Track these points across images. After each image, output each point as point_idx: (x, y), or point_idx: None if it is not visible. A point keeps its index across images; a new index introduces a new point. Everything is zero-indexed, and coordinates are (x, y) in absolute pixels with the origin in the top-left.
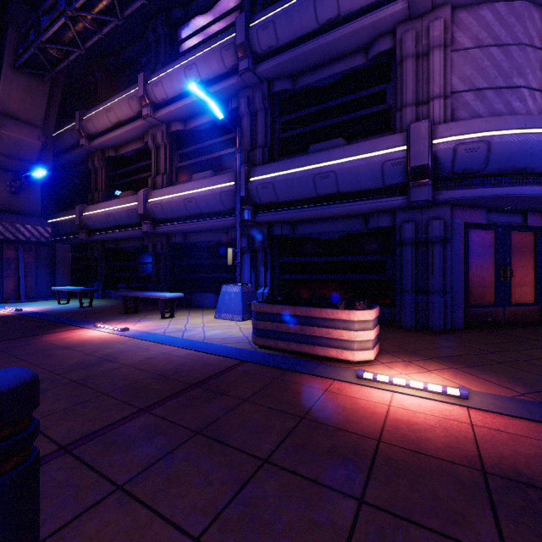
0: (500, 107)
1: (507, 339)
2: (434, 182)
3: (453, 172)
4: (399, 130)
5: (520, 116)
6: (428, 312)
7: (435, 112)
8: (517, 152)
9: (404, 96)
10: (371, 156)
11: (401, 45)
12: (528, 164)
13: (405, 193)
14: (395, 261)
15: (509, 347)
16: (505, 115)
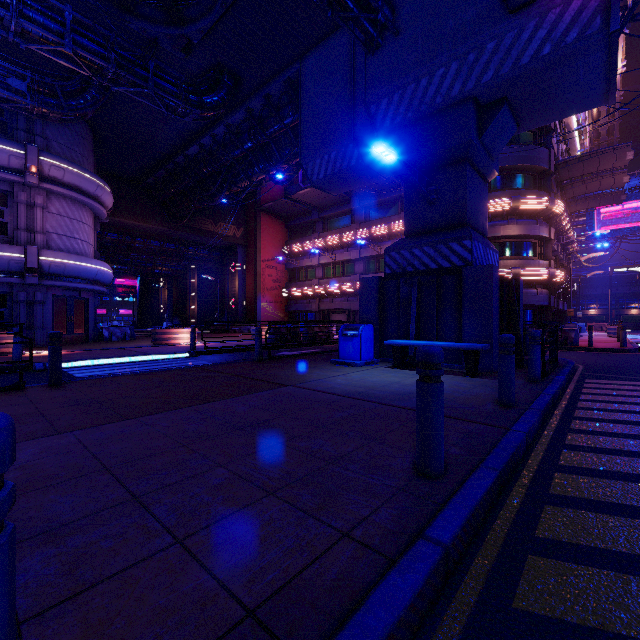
0: (70, 245)
1: (72, 345)
2: (39, 275)
3: (49, 273)
4: (16, 241)
5: (77, 256)
6: (34, 338)
7: (39, 240)
8: (76, 271)
9: (19, 223)
10: (1, 254)
11: (18, 195)
12: (80, 276)
13: (22, 277)
14: (12, 312)
15: (73, 346)
16: (71, 254)
